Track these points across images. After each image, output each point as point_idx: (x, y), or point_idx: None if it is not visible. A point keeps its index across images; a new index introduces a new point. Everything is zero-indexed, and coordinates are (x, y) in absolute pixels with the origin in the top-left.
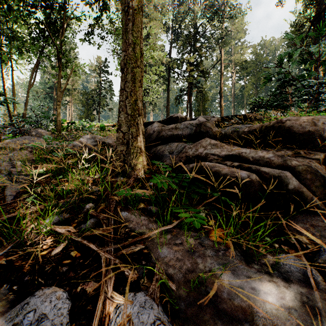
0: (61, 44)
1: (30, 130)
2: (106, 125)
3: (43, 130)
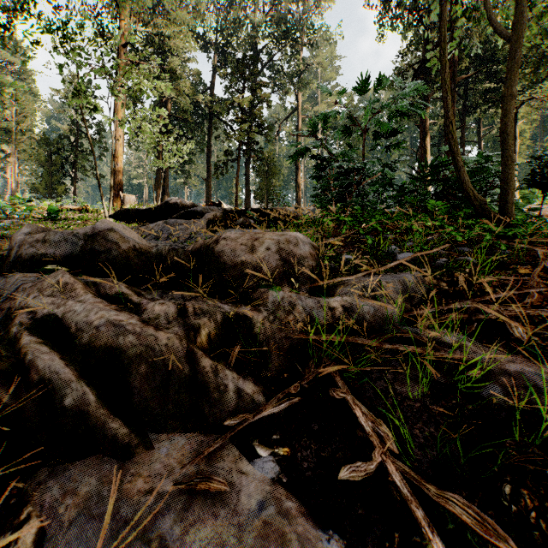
0: None
1: None
2: (69, 207)
3: None
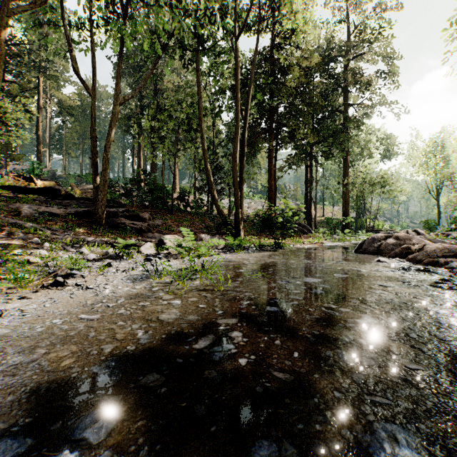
0: None
1: None
2: None
3: None
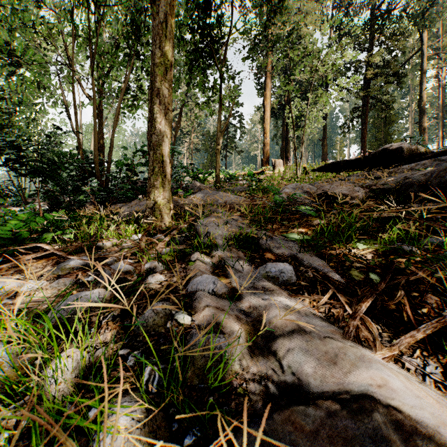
0: (221, 70)
1: (191, 183)
2: None
3: (197, 182)
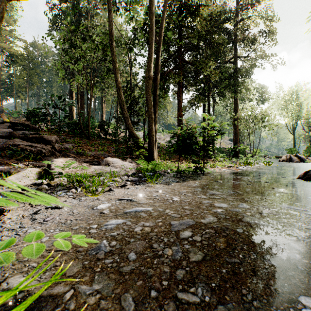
0: None
1: None
2: None
3: None
